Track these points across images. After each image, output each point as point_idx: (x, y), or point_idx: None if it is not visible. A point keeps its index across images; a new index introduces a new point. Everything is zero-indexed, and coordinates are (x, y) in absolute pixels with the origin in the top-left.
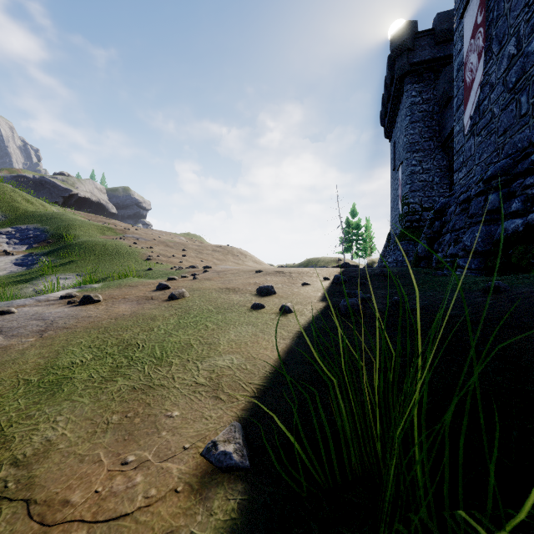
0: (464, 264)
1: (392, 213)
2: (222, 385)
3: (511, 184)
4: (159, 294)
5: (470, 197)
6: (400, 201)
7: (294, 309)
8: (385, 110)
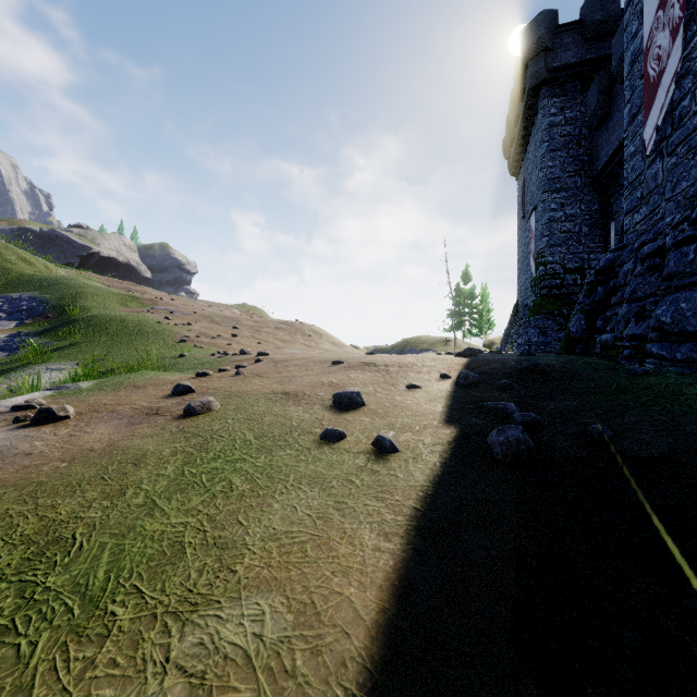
0: (661, 351)
1: (520, 276)
2: None
3: None
4: (173, 403)
5: (662, 248)
6: (534, 260)
7: (401, 444)
8: (510, 136)
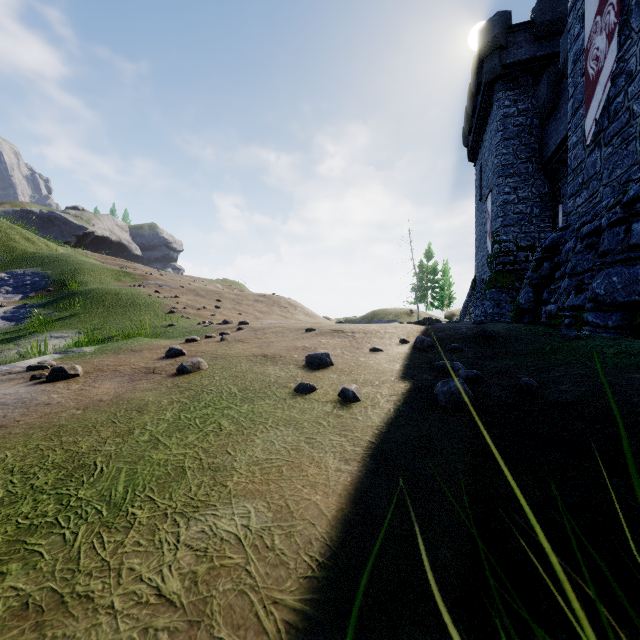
0: (595, 320)
1: (478, 254)
2: (212, 608)
3: None
4: (167, 363)
5: (599, 228)
6: (490, 239)
7: (362, 395)
8: (468, 126)
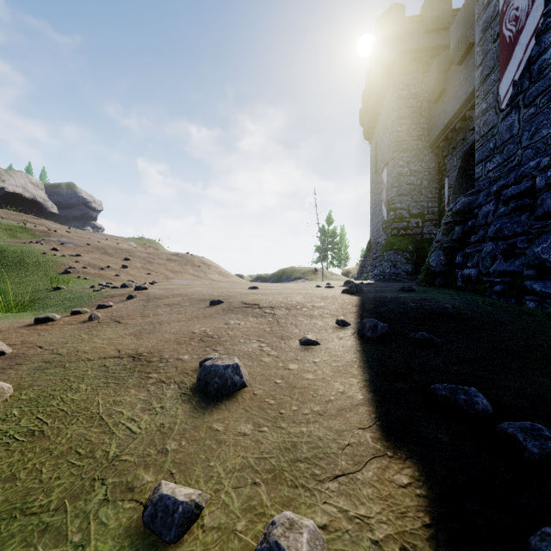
0: (545, 289)
1: (373, 220)
2: None
3: None
4: None
5: (531, 189)
6: (385, 206)
7: (325, 547)
8: (365, 108)
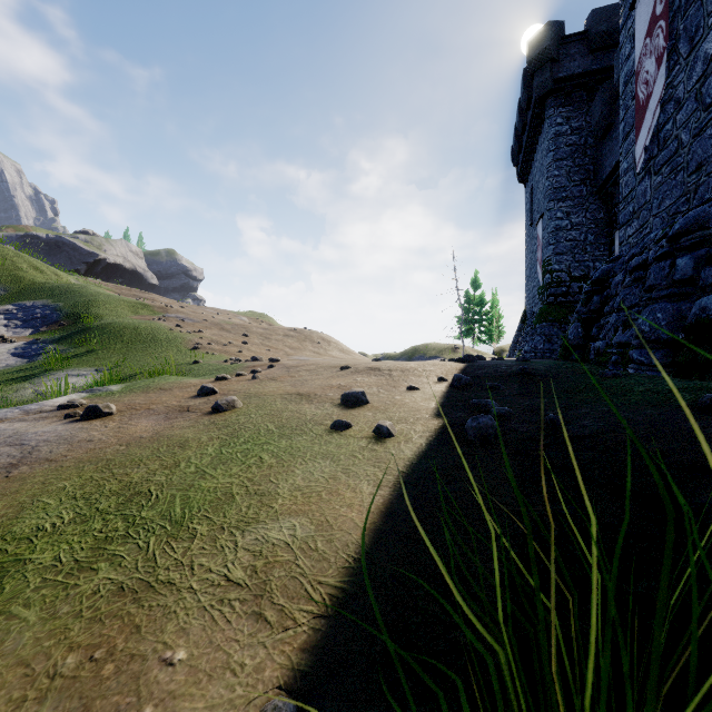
0: (640, 357)
1: (529, 284)
2: (271, 587)
3: (711, 243)
4: (200, 402)
5: (646, 261)
6: (541, 268)
7: (396, 431)
8: (518, 144)
